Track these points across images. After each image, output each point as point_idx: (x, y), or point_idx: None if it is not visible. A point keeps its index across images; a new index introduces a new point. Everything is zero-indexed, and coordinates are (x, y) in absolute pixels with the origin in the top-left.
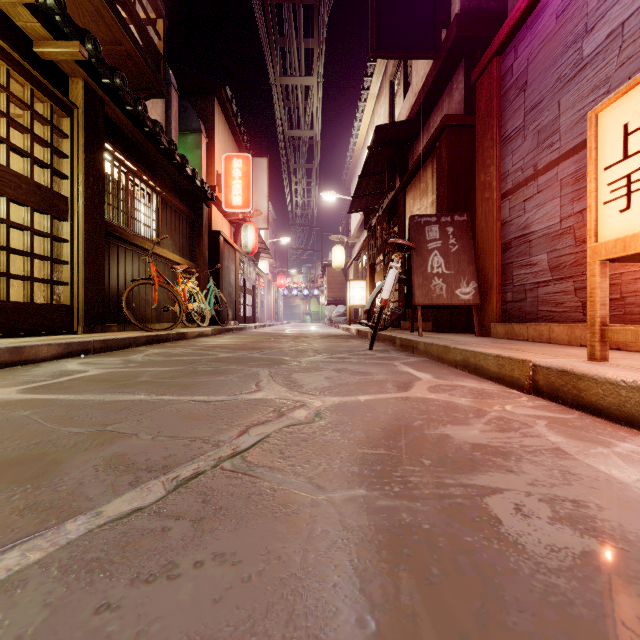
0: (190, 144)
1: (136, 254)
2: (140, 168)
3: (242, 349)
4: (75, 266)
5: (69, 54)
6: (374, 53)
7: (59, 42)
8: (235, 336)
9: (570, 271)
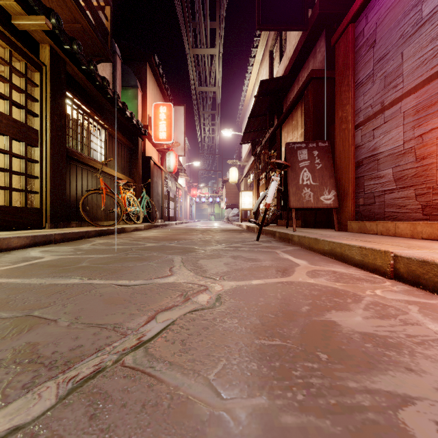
0: (130, 96)
1: (90, 172)
2: (92, 111)
3: (164, 240)
4: (44, 180)
5: (38, 25)
6: (259, 26)
7: (30, 16)
8: (160, 230)
9: (411, 181)
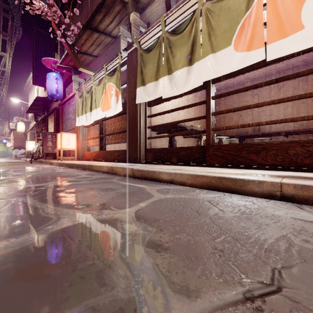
0: None
1: None
2: None
3: None
4: None
5: None
6: (34, 84)
7: None
8: None
9: None
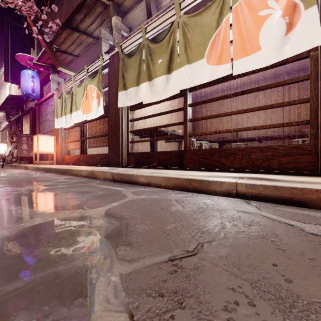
0: None
1: None
2: None
3: None
4: None
5: None
6: (6, 81)
7: None
8: None
9: None
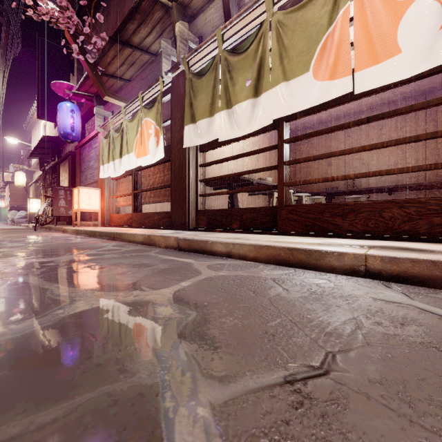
0: None
1: None
2: None
3: None
4: None
5: None
6: (39, 118)
7: None
8: None
9: None
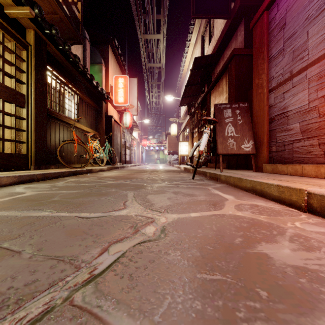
0: (96, 70)
1: (65, 127)
2: (67, 80)
3: (121, 178)
4: (29, 132)
5: (24, 14)
6: (194, 15)
7: (18, 7)
8: (119, 171)
9: (315, 133)
